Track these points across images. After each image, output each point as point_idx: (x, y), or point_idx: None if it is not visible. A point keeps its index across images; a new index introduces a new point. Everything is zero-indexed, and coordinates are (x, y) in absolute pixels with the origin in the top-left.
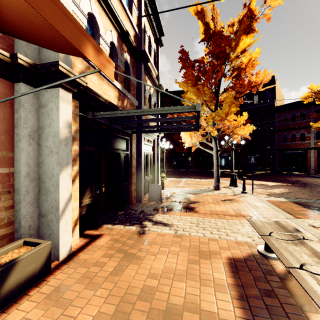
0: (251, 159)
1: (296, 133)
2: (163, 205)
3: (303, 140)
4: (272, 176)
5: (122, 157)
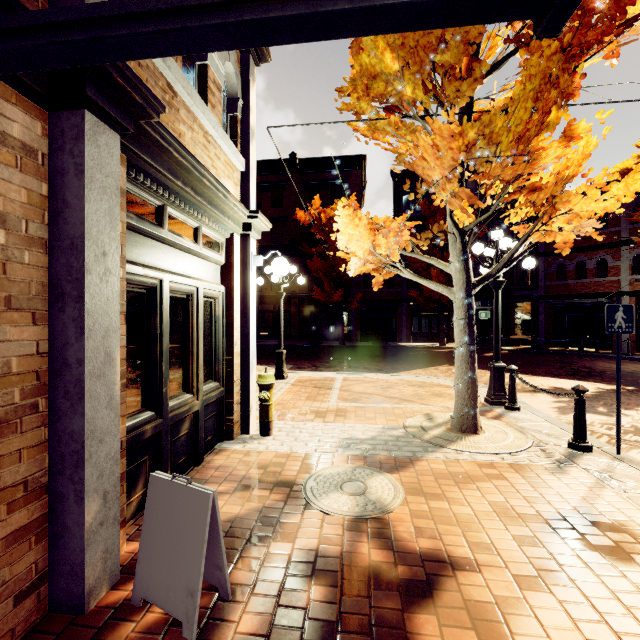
0: (614, 318)
1: (587, 260)
2: None
3: (602, 275)
4: (546, 358)
5: None
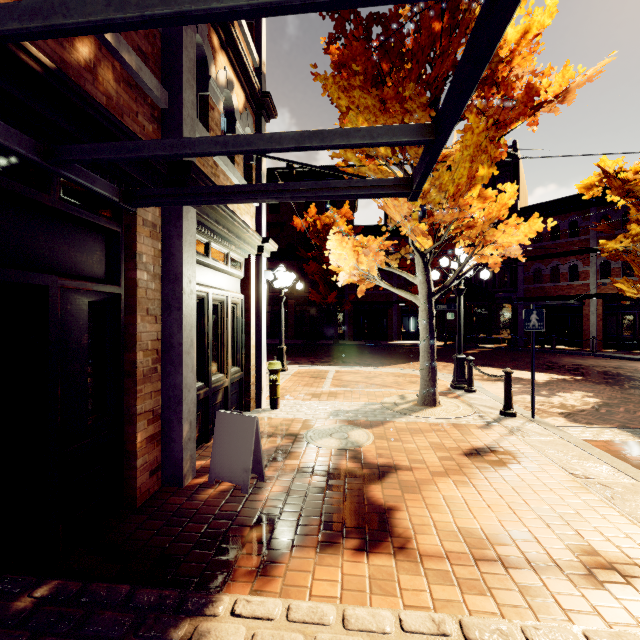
0: (530, 319)
1: (560, 265)
2: (267, 497)
3: (574, 278)
4: (520, 355)
5: (75, 307)
